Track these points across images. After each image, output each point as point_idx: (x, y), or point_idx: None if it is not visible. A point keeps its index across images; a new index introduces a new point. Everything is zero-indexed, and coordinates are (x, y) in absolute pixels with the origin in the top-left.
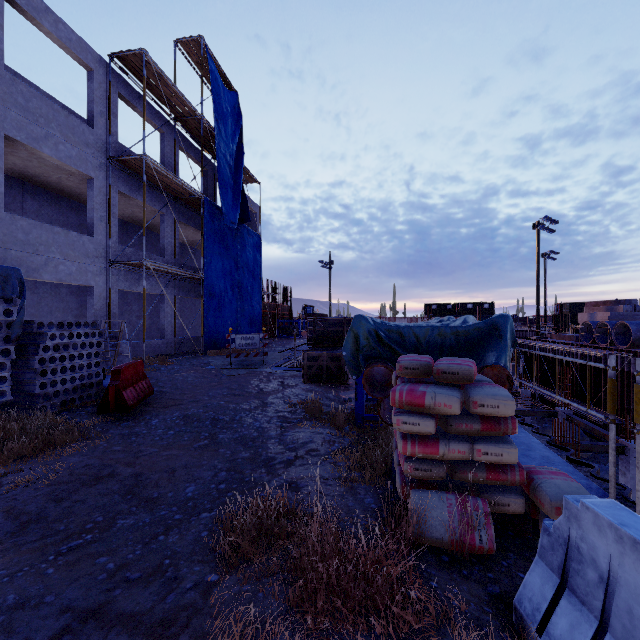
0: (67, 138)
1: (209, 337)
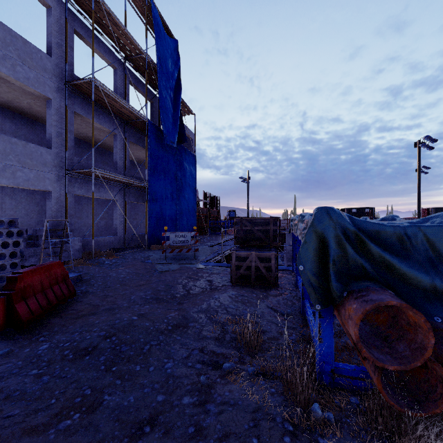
0: (25, 62)
1: (152, 234)
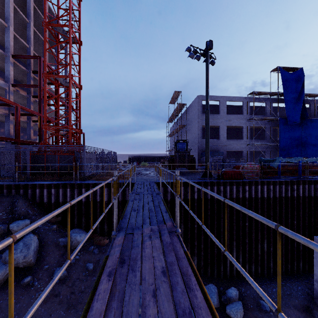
0: (237, 120)
1: None
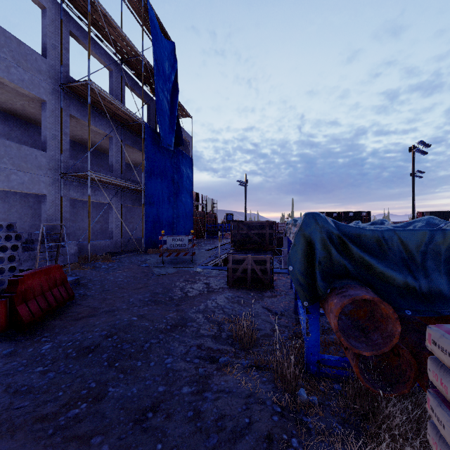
0: (19, 63)
1: (149, 238)
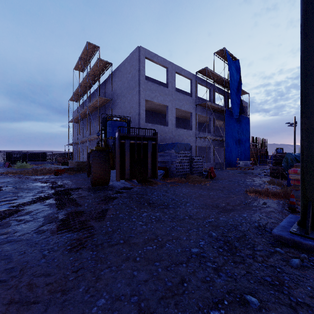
0: (186, 103)
1: (227, 162)
